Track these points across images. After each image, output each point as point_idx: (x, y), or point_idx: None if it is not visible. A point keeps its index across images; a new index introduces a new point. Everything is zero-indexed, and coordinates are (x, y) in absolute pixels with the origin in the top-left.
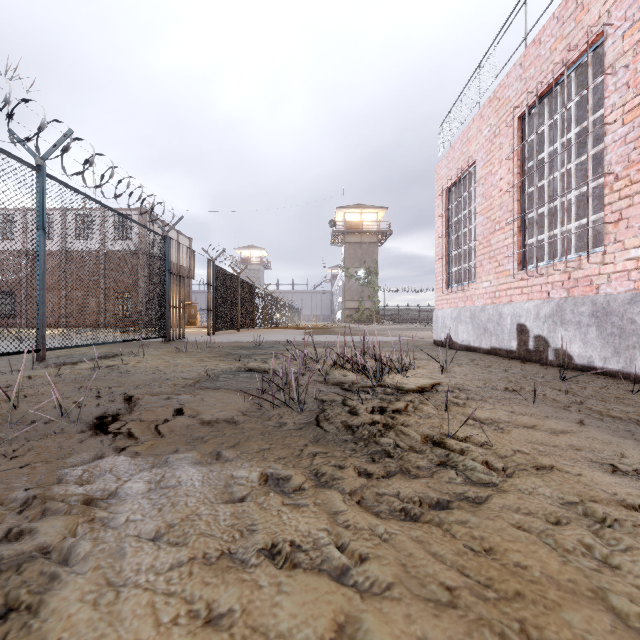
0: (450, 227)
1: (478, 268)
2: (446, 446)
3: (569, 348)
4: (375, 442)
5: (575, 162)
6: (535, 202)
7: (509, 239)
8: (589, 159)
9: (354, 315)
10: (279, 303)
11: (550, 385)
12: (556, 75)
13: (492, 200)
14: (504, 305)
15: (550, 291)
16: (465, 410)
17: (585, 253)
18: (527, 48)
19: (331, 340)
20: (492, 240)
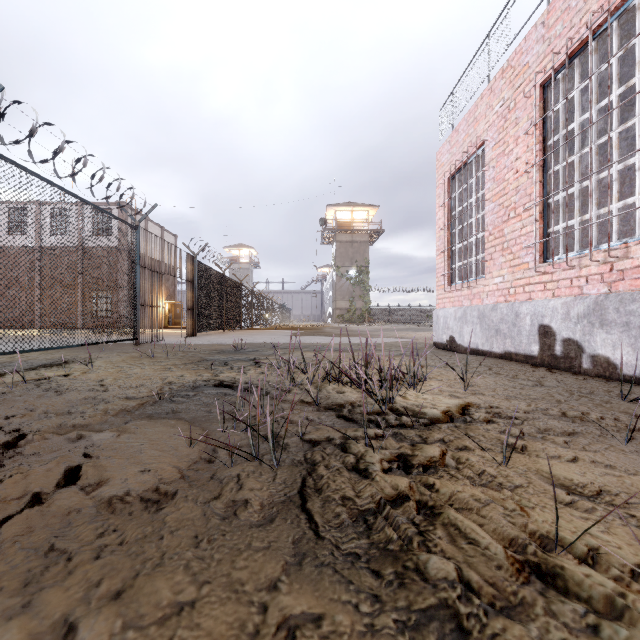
0: (453, 218)
1: (488, 262)
2: (569, 586)
3: (612, 355)
4: (419, 573)
5: (618, 129)
6: (562, 182)
7: (528, 227)
8: (639, 124)
9: (345, 315)
10: (268, 303)
11: (617, 408)
12: (592, 27)
13: (506, 184)
14: (521, 303)
15: (584, 286)
16: (538, 464)
17: (633, 239)
18: (552, 2)
19: (322, 342)
20: (506, 229)
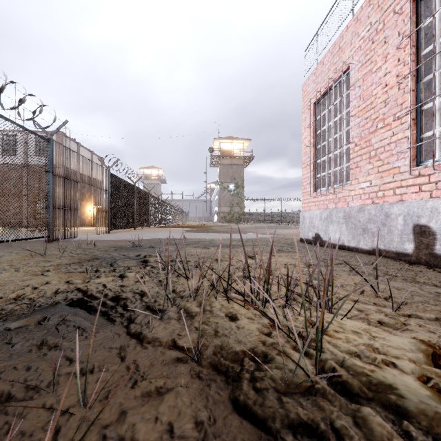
0: (317, 136)
1: (353, 169)
2: None
3: None
4: None
5: None
6: (439, 88)
7: (399, 134)
8: None
9: (227, 217)
10: (171, 208)
11: None
12: None
13: (373, 99)
14: (392, 205)
15: None
16: None
17: None
18: None
19: (210, 238)
20: (373, 139)
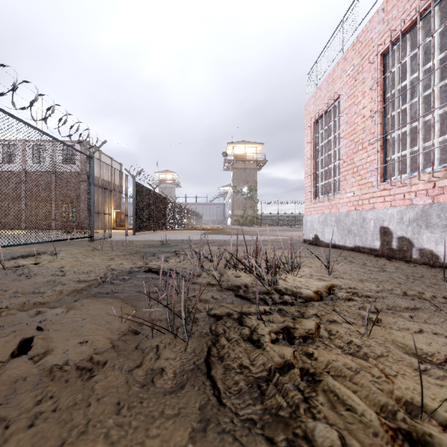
0: (317, 151)
1: (342, 182)
2: None
3: (435, 248)
4: (307, 441)
5: (439, 85)
6: (397, 124)
7: (372, 156)
8: None
9: (240, 220)
10: (186, 211)
11: (443, 288)
12: (420, 11)
13: (355, 126)
14: (367, 211)
15: (413, 198)
16: (393, 336)
17: None
18: None
19: (224, 239)
20: (355, 158)
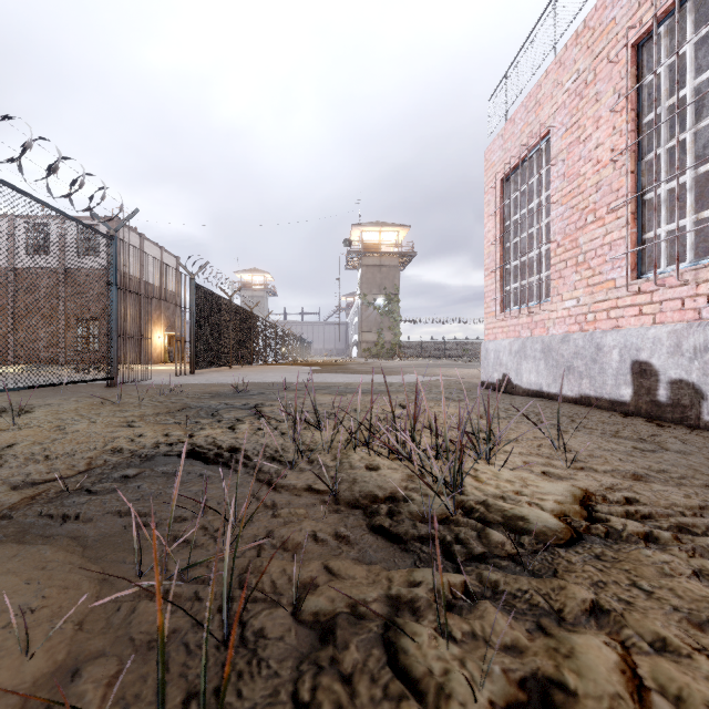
0: (506, 230)
1: (555, 281)
2: None
3: None
4: None
5: None
6: (665, 171)
7: (614, 233)
8: None
9: (372, 349)
10: (285, 335)
11: None
12: None
13: (581, 180)
14: (605, 333)
15: (703, 308)
16: None
17: None
18: None
19: (346, 381)
20: (581, 238)
